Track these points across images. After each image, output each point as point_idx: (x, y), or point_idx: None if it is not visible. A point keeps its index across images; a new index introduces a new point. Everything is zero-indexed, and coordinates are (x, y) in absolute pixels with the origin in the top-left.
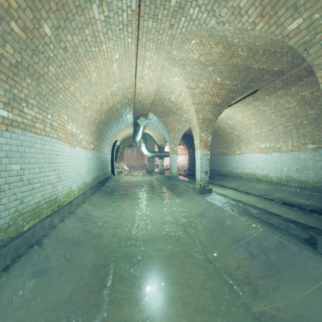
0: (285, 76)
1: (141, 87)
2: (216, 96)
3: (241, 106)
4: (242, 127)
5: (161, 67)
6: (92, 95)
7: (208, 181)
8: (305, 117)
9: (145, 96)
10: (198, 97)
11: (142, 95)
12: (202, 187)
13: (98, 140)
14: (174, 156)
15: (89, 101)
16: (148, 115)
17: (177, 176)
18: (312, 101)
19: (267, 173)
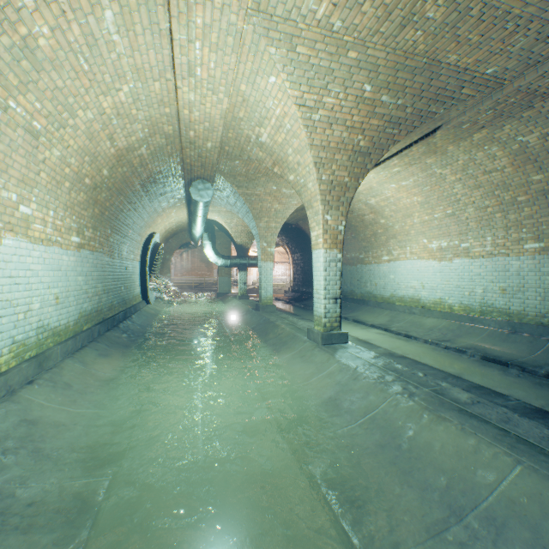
0: (504, 91)
1: (190, 101)
2: (360, 131)
3: (400, 166)
4: (396, 209)
5: (235, 39)
6: (54, 102)
7: (340, 317)
8: (524, 188)
9: (203, 131)
10: (322, 131)
11: (195, 127)
12: (326, 331)
13: (99, 227)
14: (267, 264)
15: (45, 116)
16: (215, 181)
17: (273, 302)
18: (541, 155)
19: (444, 297)
